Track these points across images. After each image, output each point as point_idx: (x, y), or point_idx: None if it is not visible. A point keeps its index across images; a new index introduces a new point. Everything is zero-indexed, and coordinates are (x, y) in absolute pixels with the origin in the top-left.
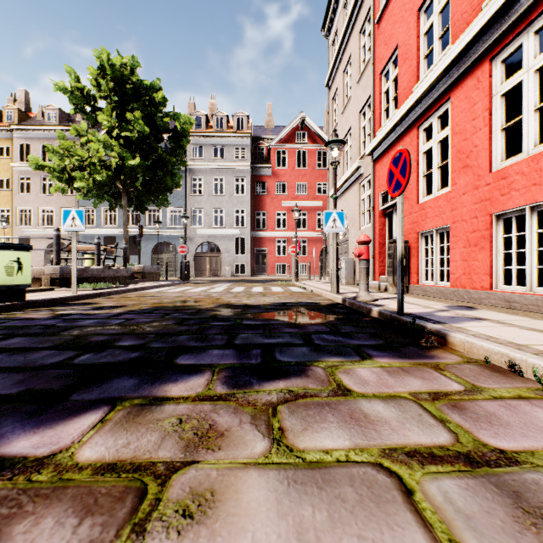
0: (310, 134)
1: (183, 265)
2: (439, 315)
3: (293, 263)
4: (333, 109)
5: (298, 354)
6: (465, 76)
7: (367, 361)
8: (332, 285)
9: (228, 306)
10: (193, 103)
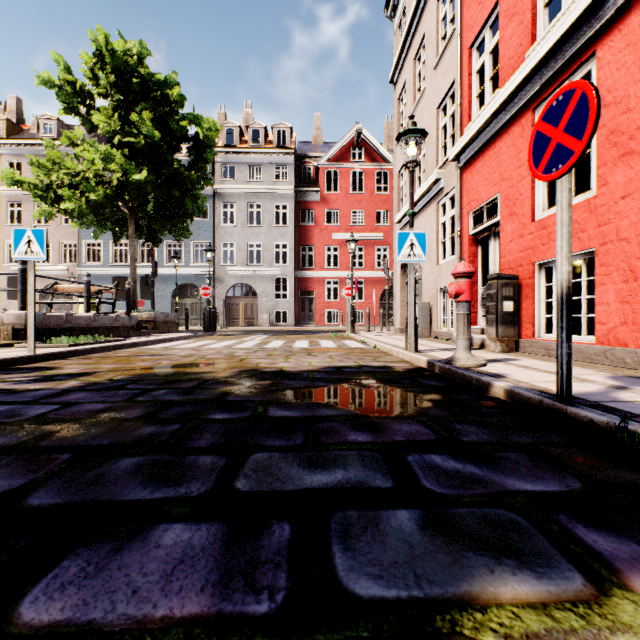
0: (368, 150)
1: (207, 311)
2: (630, 400)
3: (347, 309)
4: (400, 111)
5: (394, 549)
6: (626, 11)
7: (621, 599)
8: (408, 340)
9: (253, 374)
10: (223, 113)
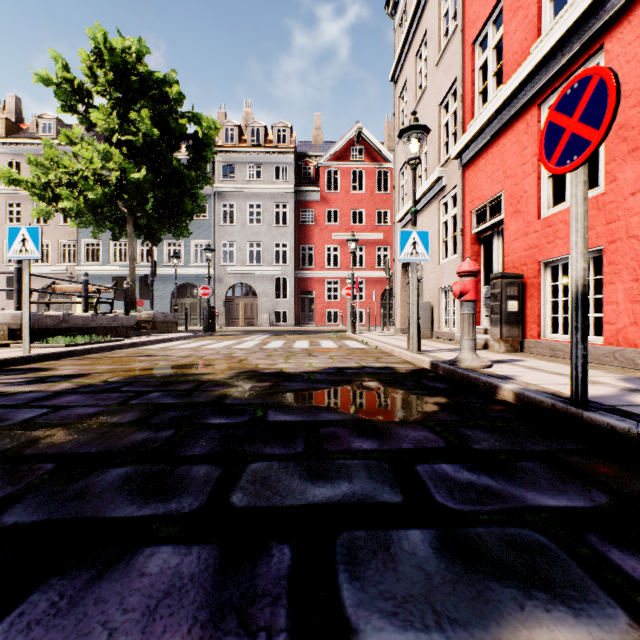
0: (369, 150)
1: (206, 311)
2: None
3: (348, 309)
4: (401, 109)
5: (408, 579)
6: (636, 2)
7: None
8: (410, 340)
9: (252, 376)
10: (223, 112)
